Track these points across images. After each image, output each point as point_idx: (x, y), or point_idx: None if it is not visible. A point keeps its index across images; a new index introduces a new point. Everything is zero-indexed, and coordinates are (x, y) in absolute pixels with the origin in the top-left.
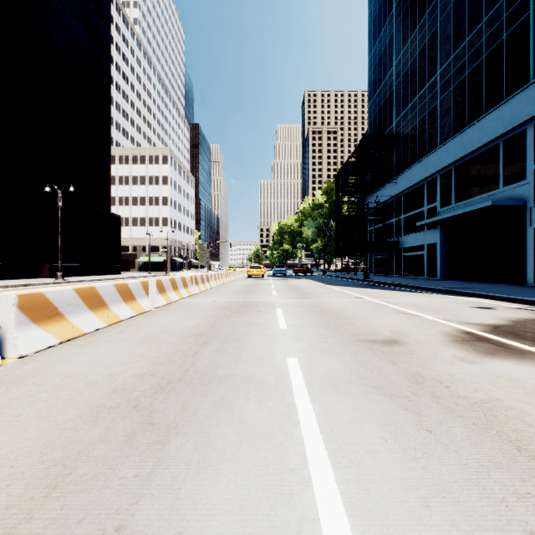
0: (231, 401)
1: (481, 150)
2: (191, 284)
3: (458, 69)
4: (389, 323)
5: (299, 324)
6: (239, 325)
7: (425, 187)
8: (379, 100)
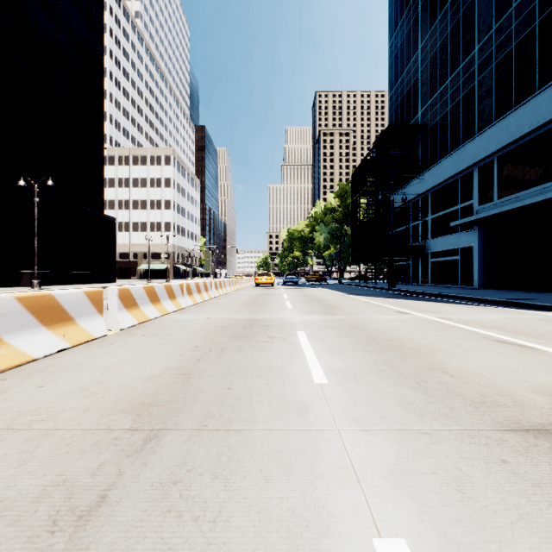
0: None
1: (533, 134)
2: (182, 294)
3: (502, 42)
4: (506, 367)
5: (346, 370)
6: (237, 372)
7: (459, 183)
8: (401, 90)
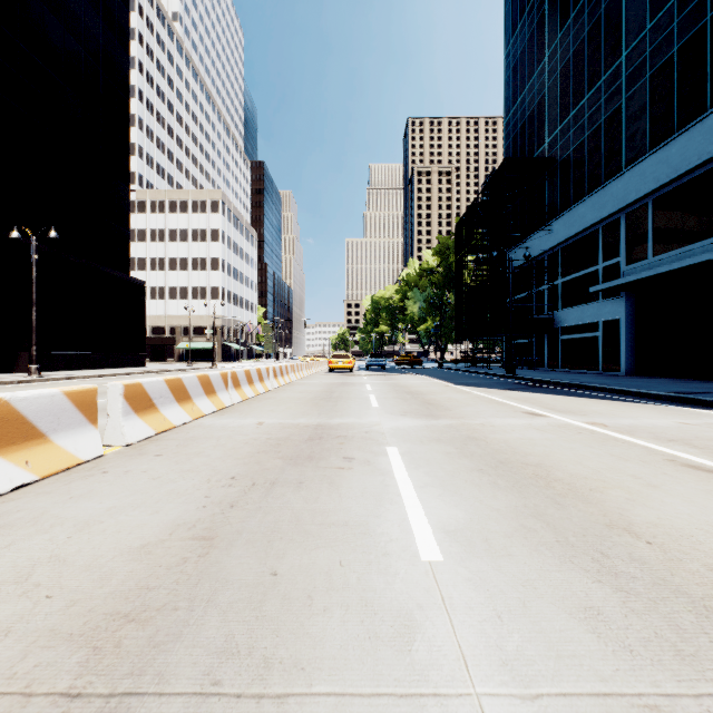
0: None
1: (703, 168)
2: (225, 388)
3: (659, 45)
4: None
5: (470, 528)
6: (291, 534)
7: (600, 234)
8: (521, 112)
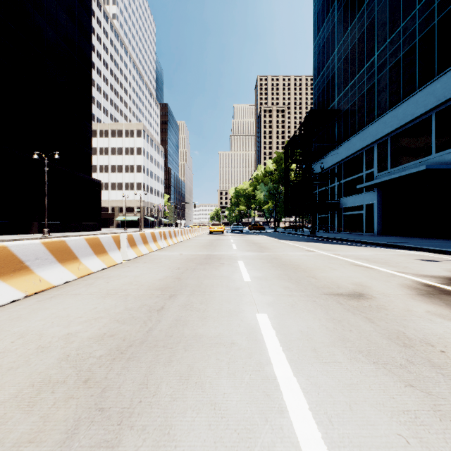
0: (199, 373)
1: (414, 121)
2: (160, 239)
3: (393, 52)
4: (347, 276)
5: (262, 277)
6: (204, 277)
7: (364, 155)
8: (322, 81)
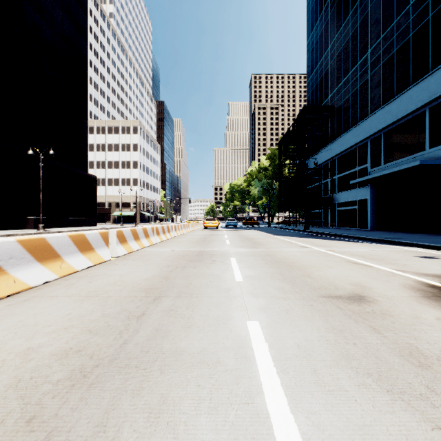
0: (174, 407)
1: (408, 117)
2: (153, 235)
3: (387, 48)
4: (345, 275)
5: (255, 276)
6: (194, 277)
7: (357, 151)
8: (315, 78)
